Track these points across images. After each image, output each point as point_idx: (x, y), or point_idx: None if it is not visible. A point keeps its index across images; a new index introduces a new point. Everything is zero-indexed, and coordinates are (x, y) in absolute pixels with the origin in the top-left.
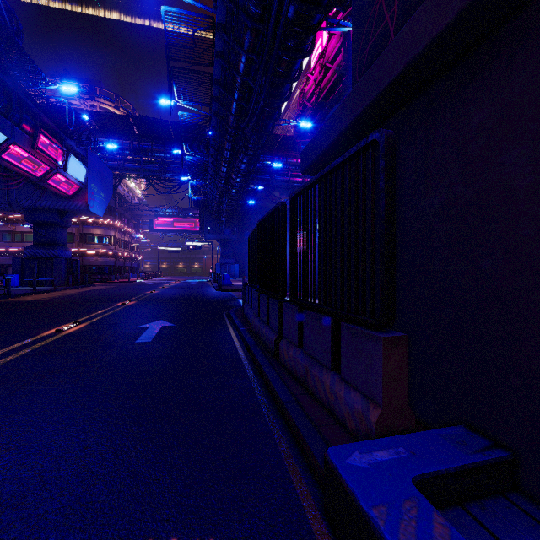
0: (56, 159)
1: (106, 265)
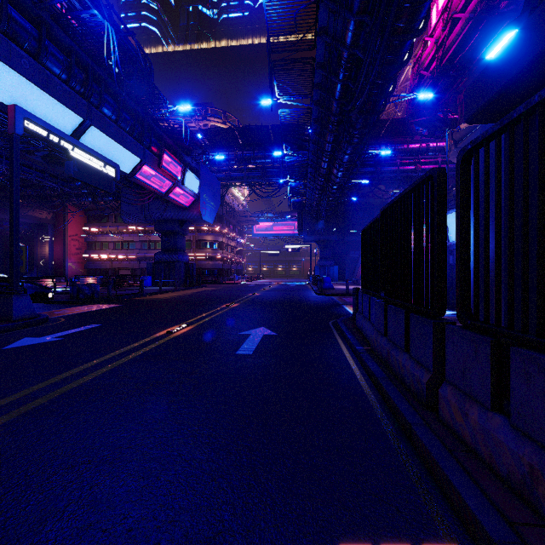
0: (176, 175)
1: (216, 268)
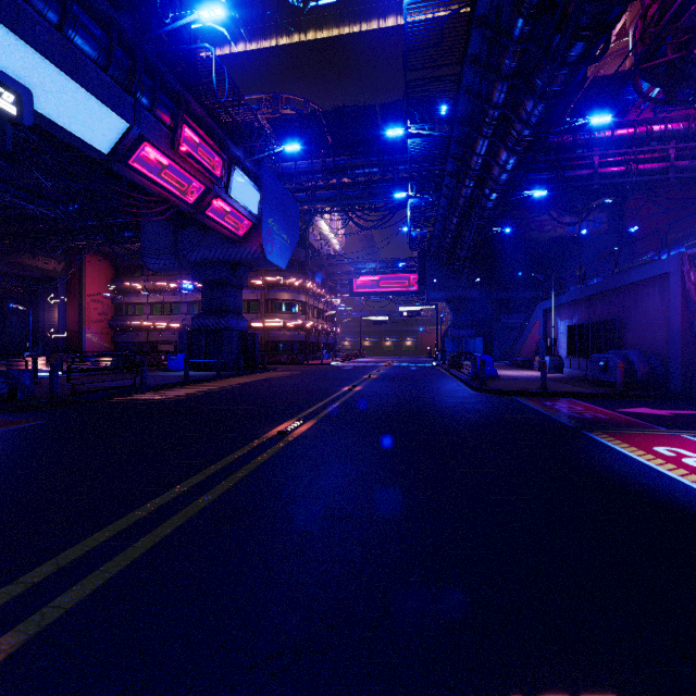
0: (213, 172)
1: (295, 341)
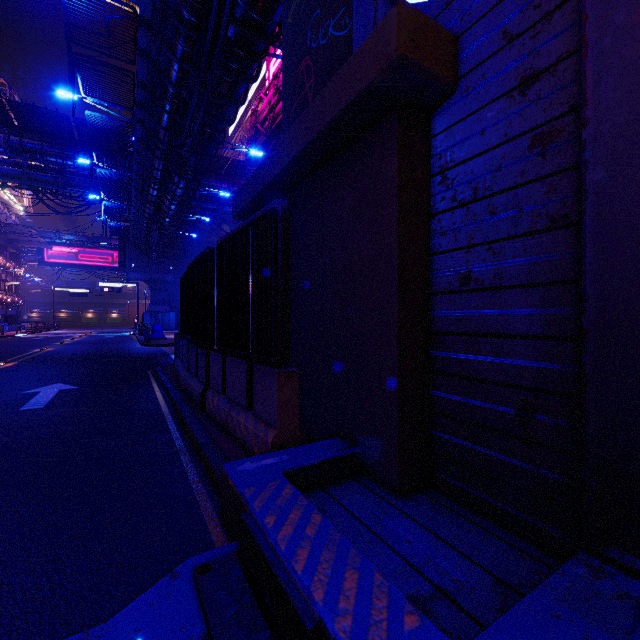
0: None
1: None
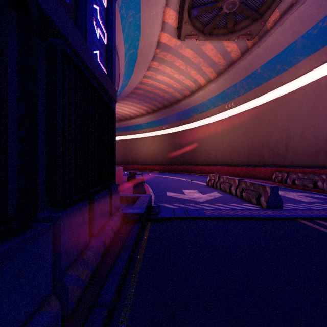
0: None
1: None
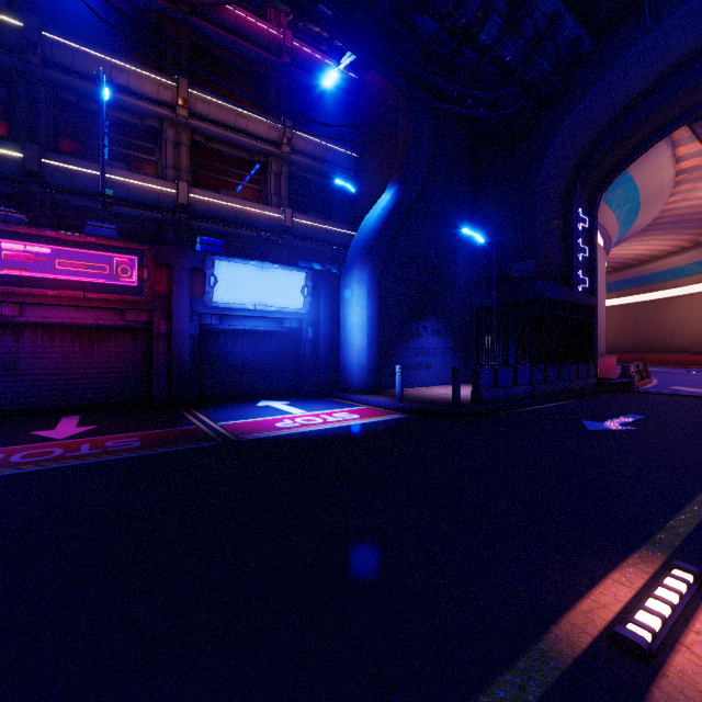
0: None
1: None
